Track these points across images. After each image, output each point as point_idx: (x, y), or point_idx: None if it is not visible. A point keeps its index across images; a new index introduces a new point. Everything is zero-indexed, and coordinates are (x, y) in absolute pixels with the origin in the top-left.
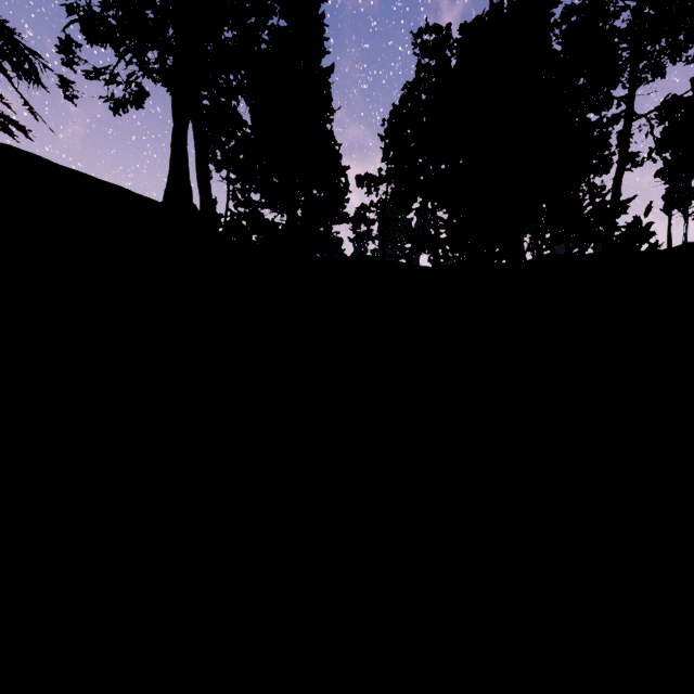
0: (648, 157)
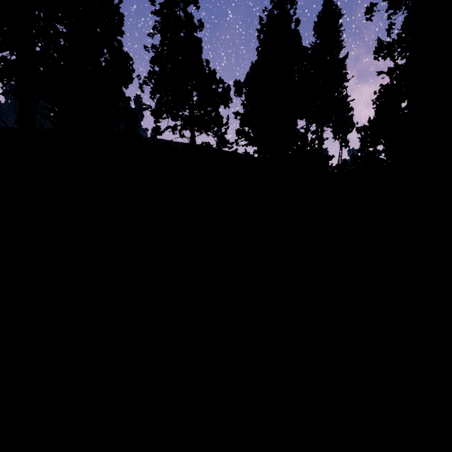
0: None
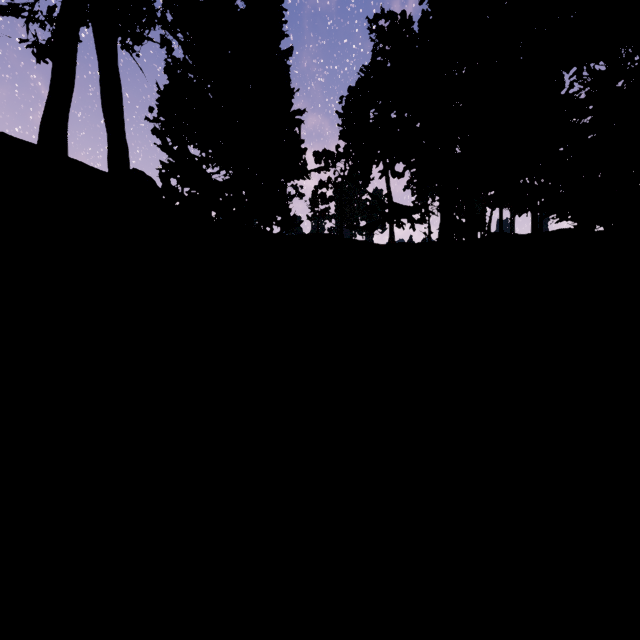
0: None
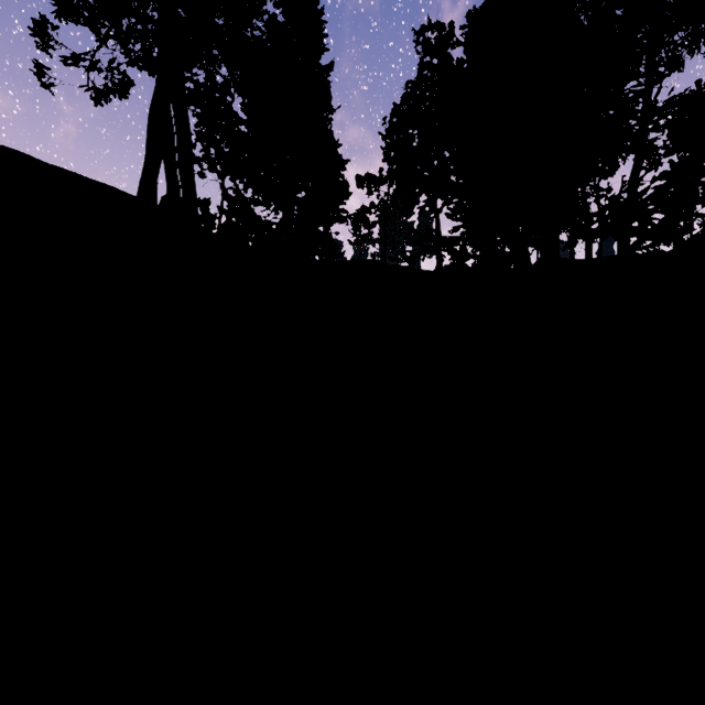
0: (666, 155)
